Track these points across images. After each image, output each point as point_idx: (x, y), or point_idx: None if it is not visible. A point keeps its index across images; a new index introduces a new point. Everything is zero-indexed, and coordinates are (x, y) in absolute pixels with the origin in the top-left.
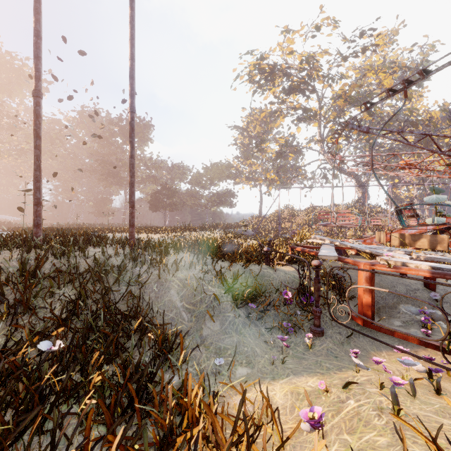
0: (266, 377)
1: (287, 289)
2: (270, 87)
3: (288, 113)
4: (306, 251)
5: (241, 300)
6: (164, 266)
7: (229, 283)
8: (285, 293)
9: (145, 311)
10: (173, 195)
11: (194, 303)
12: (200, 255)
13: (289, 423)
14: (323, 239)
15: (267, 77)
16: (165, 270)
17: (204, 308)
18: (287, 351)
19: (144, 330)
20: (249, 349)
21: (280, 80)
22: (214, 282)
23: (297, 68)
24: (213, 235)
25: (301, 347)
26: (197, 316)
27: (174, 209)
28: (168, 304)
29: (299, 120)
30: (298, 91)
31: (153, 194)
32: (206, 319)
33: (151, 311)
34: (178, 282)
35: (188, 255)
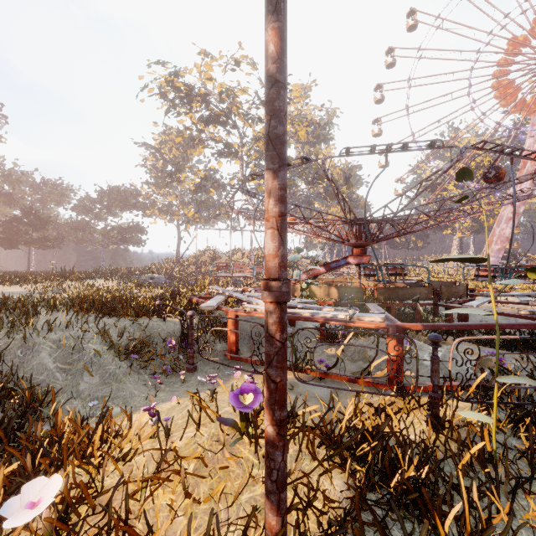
0: (139, 409)
1: (172, 338)
2: (188, 110)
3: (208, 144)
4: (200, 302)
5: (125, 353)
6: (31, 329)
7: (112, 339)
8: (169, 342)
9: (6, 379)
10: (45, 226)
11: (71, 362)
12: (81, 313)
13: (148, 429)
14: (218, 290)
15: (183, 98)
16: (32, 334)
17: (82, 365)
18: (164, 389)
19: (7, 393)
20: (127, 393)
21: (199, 105)
22: (96, 339)
23: (218, 97)
24: (107, 284)
25: (178, 384)
26: (74, 374)
27: (46, 247)
28: (38, 368)
29: (220, 155)
30: (218, 124)
31: (7, 223)
32: (85, 375)
33: (15, 377)
34: (51, 345)
35: (64, 314)
